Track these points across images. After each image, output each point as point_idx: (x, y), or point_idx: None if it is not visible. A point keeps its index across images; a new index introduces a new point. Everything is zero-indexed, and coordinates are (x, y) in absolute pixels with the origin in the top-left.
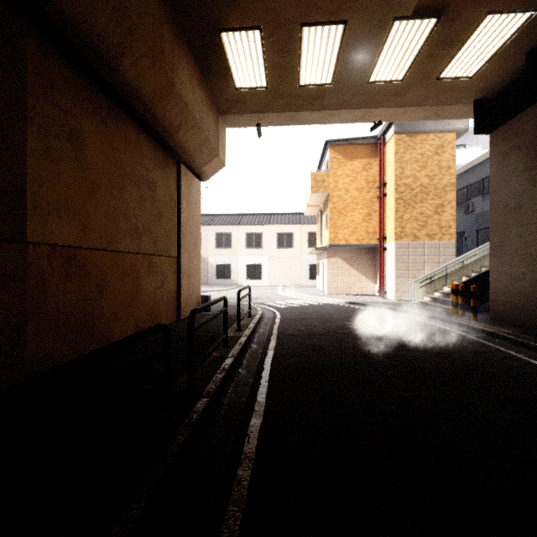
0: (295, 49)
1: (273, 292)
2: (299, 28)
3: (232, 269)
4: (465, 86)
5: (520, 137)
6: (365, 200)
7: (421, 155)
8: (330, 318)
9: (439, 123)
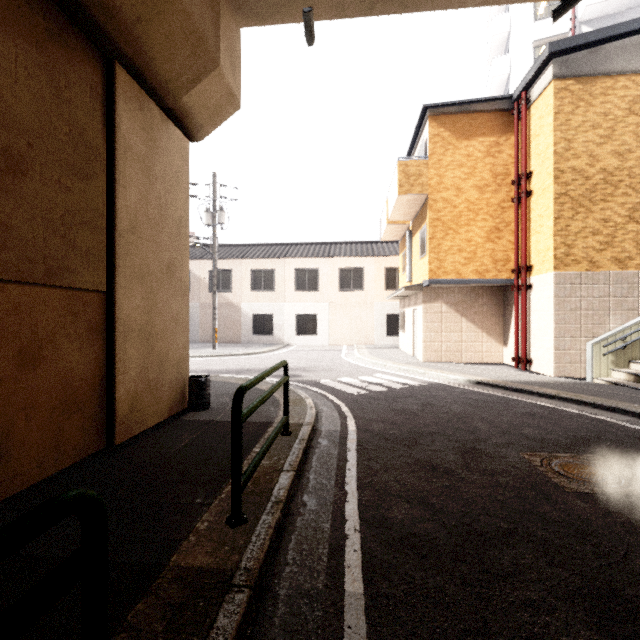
0: None
1: (336, 356)
2: None
3: (275, 321)
4: None
5: None
6: (490, 205)
7: (604, 116)
8: (471, 434)
9: (637, 57)
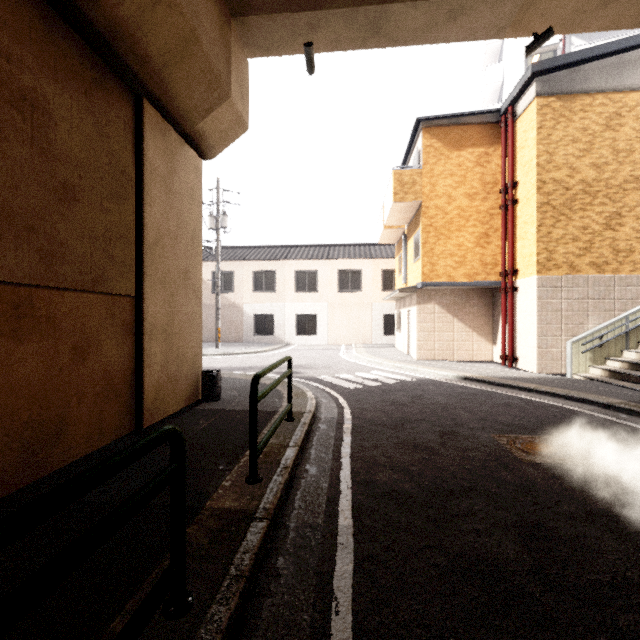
0: None
1: (334, 355)
2: None
3: (275, 321)
4: None
5: None
6: (479, 212)
7: (583, 131)
8: (452, 420)
9: (613, 77)
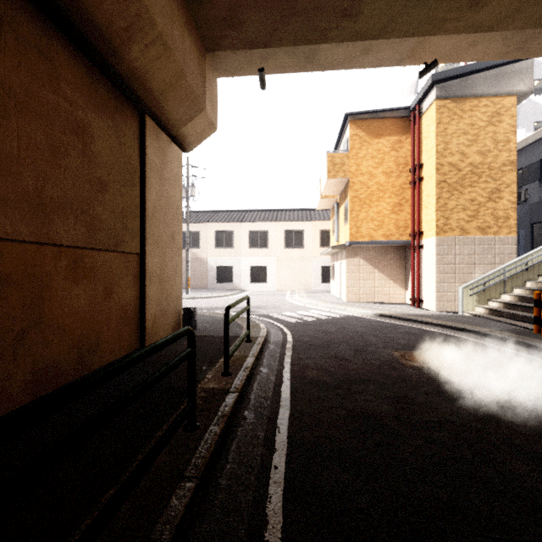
0: None
1: (281, 299)
2: None
3: (233, 272)
4: None
5: None
6: (394, 186)
7: (471, 126)
8: (364, 342)
9: (494, 84)
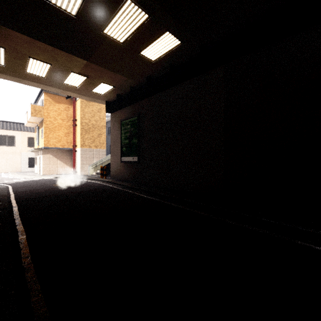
0: (25, 61)
1: None
2: (28, 57)
3: None
4: (101, 96)
5: (117, 118)
6: (66, 125)
7: (92, 111)
8: (44, 184)
9: None
